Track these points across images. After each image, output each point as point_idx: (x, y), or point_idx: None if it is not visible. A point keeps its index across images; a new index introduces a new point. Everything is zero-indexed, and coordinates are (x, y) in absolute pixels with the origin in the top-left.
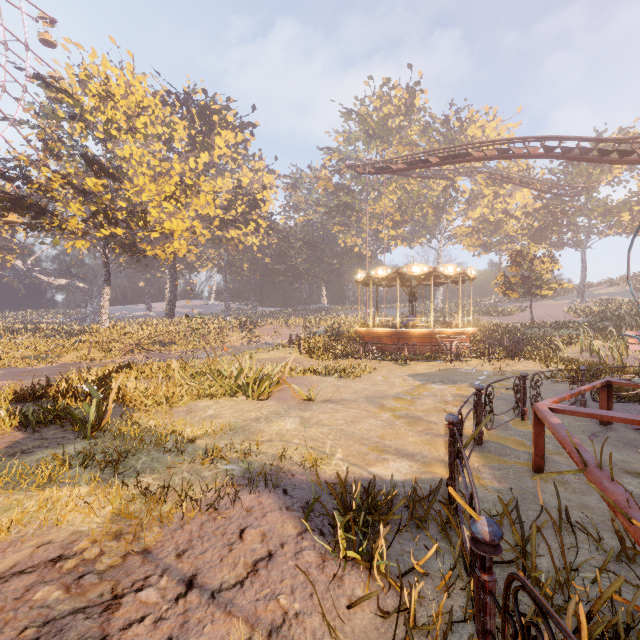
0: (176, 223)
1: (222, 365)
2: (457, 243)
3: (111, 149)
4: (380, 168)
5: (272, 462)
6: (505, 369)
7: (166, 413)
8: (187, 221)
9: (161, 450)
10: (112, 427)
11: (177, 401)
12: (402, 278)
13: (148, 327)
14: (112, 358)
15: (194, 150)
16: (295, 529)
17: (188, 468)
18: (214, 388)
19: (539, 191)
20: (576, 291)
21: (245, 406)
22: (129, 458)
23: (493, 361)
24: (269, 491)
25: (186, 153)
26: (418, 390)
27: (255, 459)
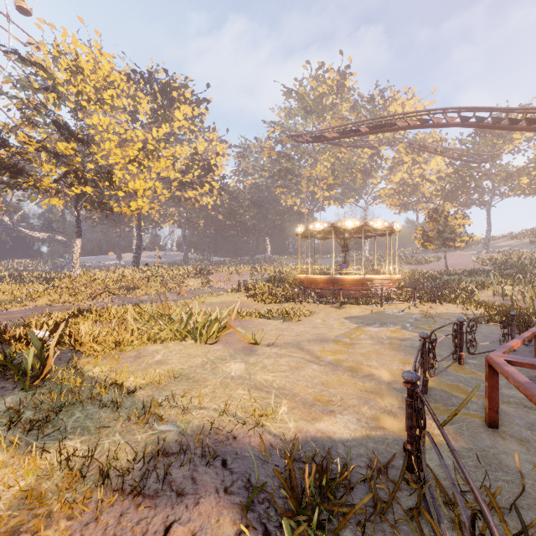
0: (139, 183)
1: (174, 309)
2: (381, 203)
3: (81, 118)
4: (317, 137)
5: (212, 424)
6: (430, 312)
7: (114, 359)
8: (149, 182)
9: (98, 404)
10: (56, 375)
11: (127, 346)
12: (336, 231)
13: (115, 274)
14: (81, 301)
15: (156, 122)
16: (233, 526)
17: (121, 428)
18: (164, 332)
19: (451, 158)
20: (481, 243)
21: (193, 350)
22: (62, 414)
23: (418, 304)
24: (205, 464)
25: (149, 124)
26: (355, 333)
27: (195, 416)
